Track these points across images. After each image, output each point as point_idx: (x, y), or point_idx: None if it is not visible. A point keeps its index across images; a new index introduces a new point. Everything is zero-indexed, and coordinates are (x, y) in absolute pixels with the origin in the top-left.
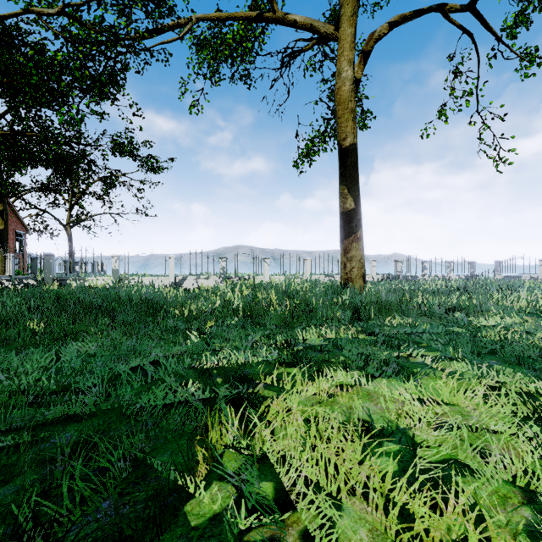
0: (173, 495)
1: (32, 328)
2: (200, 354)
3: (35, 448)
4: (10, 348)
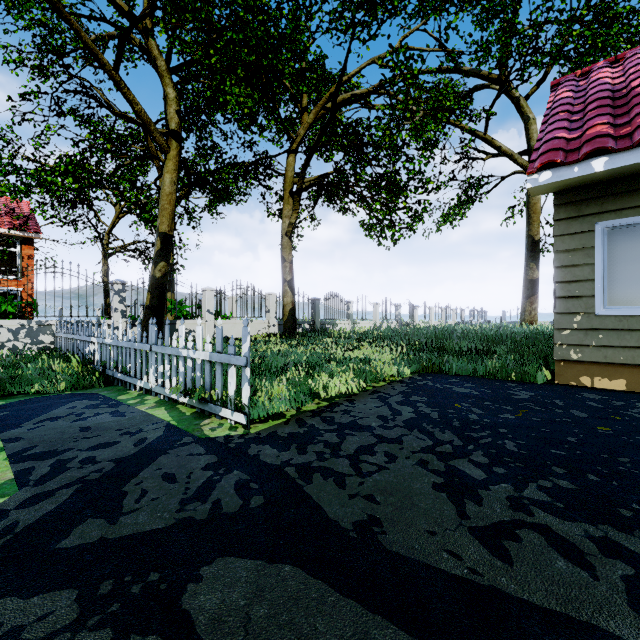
0: None
1: None
2: None
3: None
4: None
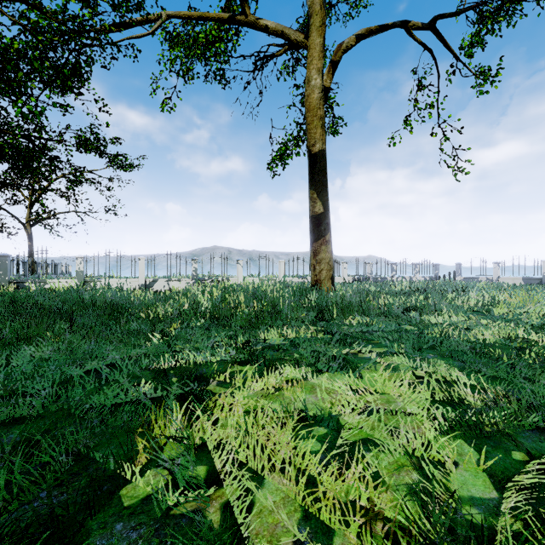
0: (109, 481)
1: None
2: (160, 356)
3: None
4: None
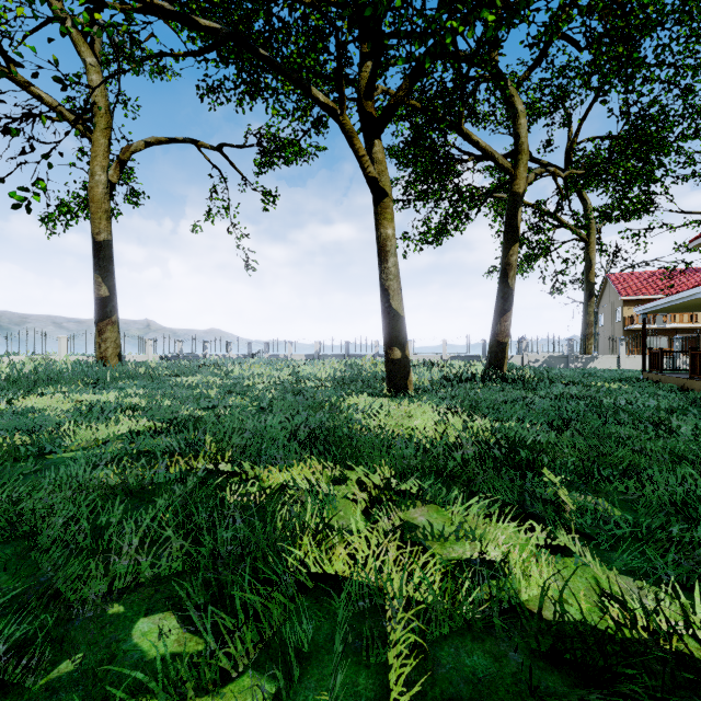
0: None
1: None
2: None
3: None
4: None
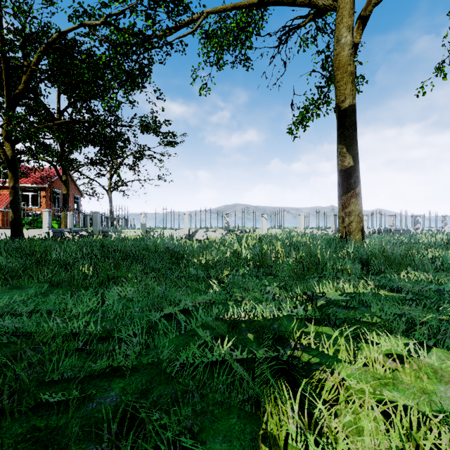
0: None
1: (84, 271)
2: (223, 304)
3: (83, 408)
4: (67, 289)
